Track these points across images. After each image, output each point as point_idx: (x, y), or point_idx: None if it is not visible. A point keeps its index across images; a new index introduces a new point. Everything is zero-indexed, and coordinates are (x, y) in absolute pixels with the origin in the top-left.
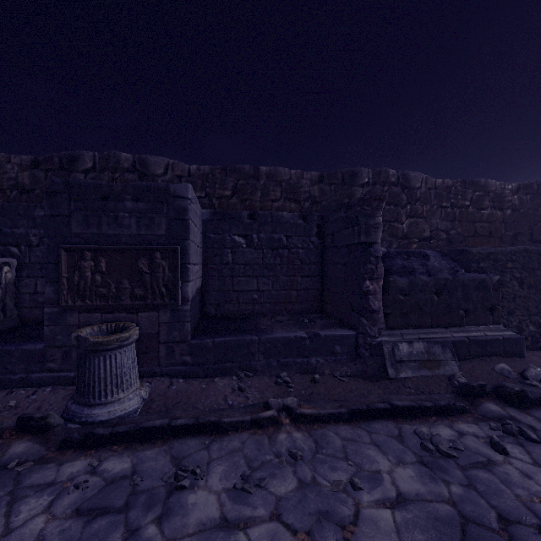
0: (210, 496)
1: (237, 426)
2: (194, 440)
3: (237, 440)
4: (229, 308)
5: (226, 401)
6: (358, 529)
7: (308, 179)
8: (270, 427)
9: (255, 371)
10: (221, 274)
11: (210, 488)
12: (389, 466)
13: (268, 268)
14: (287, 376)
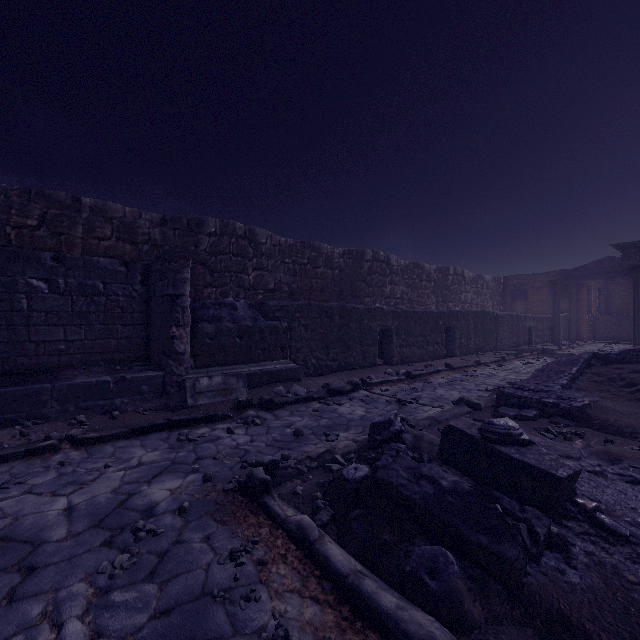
0: None
1: (8, 458)
2: None
3: (6, 467)
4: (24, 362)
5: (2, 446)
6: (95, 482)
7: (148, 220)
8: (48, 453)
9: (47, 419)
10: (10, 322)
11: None
12: (144, 453)
13: (80, 316)
14: (86, 418)
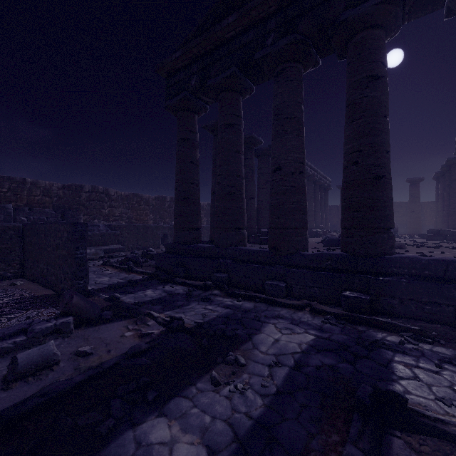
0: None
1: None
2: None
3: None
4: None
5: None
6: None
7: (57, 187)
8: None
9: None
10: None
11: None
12: None
13: None
14: None
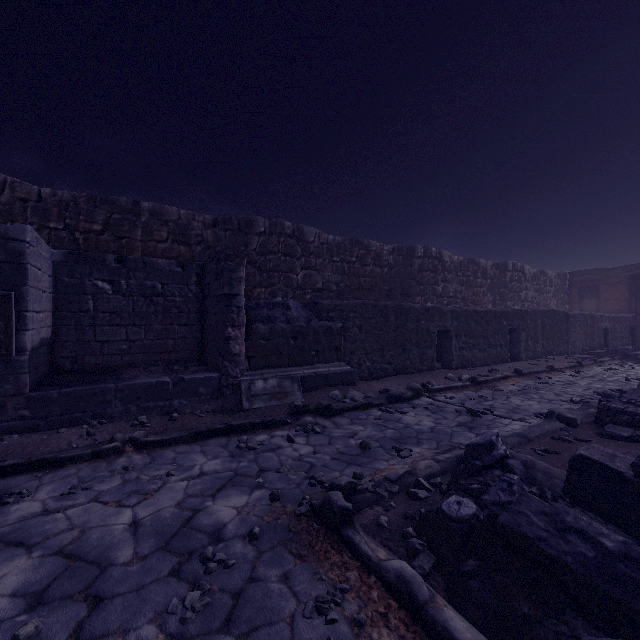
0: (34, 503)
1: (76, 459)
2: (25, 476)
3: (74, 469)
4: (90, 361)
5: (71, 446)
6: (158, 493)
7: (201, 222)
8: (113, 456)
9: (112, 418)
10: (79, 323)
11: (36, 499)
12: (205, 461)
13: (140, 316)
14: (147, 419)
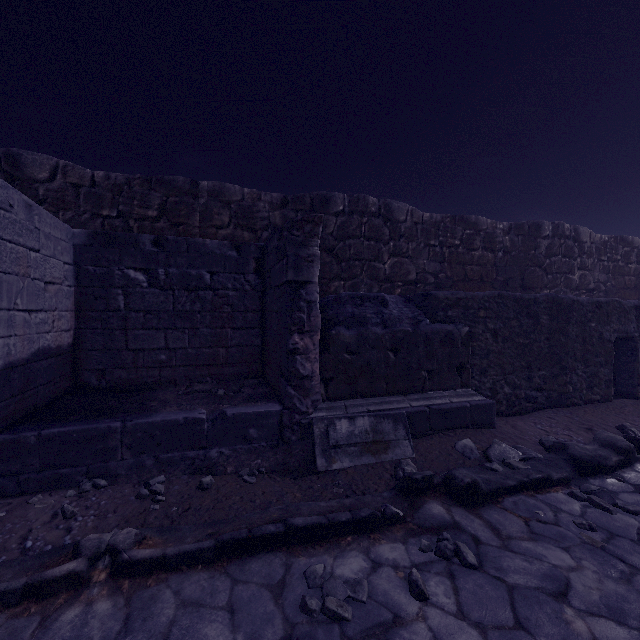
0: None
1: None
2: None
3: None
4: (121, 376)
5: (23, 543)
6: None
7: (268, 202)
8: (64, 593)
9: (116, 477)
10: (106, 325)
11: None
12: None
13: (182, 317)
14: (166, 481)
